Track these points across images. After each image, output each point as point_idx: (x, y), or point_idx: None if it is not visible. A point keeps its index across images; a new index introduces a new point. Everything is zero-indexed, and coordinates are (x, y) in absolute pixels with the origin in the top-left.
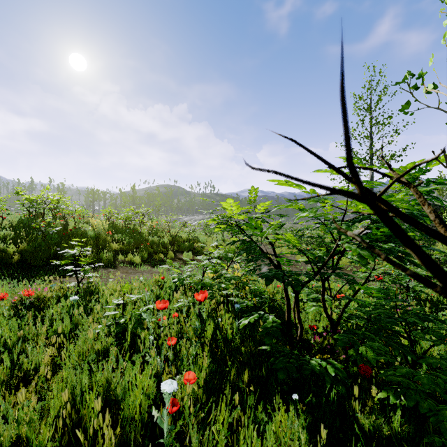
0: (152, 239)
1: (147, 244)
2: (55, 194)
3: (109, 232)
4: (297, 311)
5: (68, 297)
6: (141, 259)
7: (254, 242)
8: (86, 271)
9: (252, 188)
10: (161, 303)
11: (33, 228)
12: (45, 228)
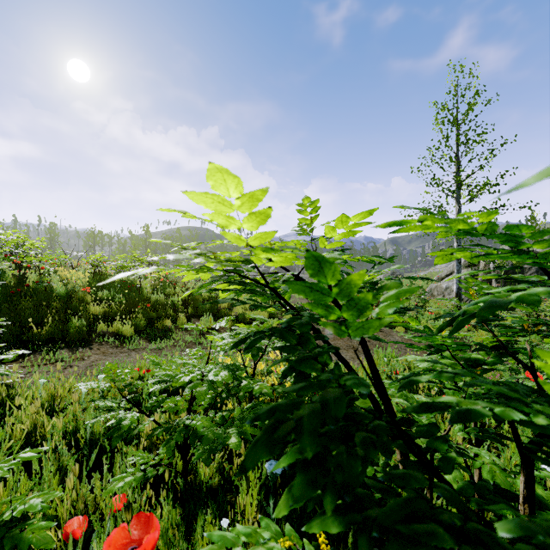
0: (157, 299)
1: (147, 305)
2: (9, 232)
3: (87, 288)
4: None
5: None
6: (135, 329)
7: (318, 337)
8: None
9: (306, 201)
10: None
11: None
12: None
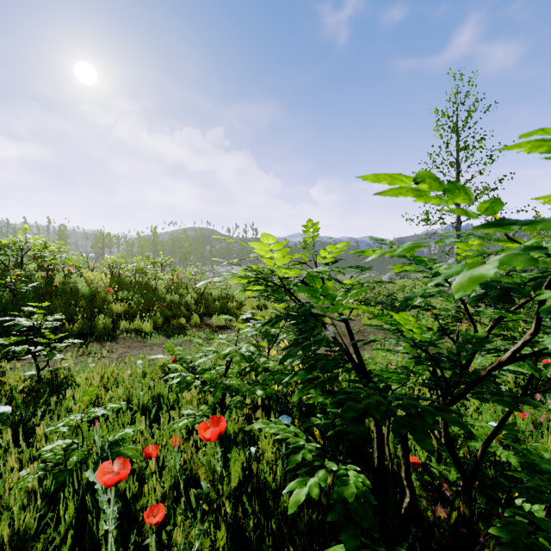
0: (171, 298)
1: (163, 304)
2: (37, 237)
3: (109, 289)
4: (406, 463)
5: (14, 397)
6: (153, 326)
7: (316, 319)
8: (51, 353)
9: (309, 223)
10: (114, 465)
11: (0, 284)
12: (16, 283)
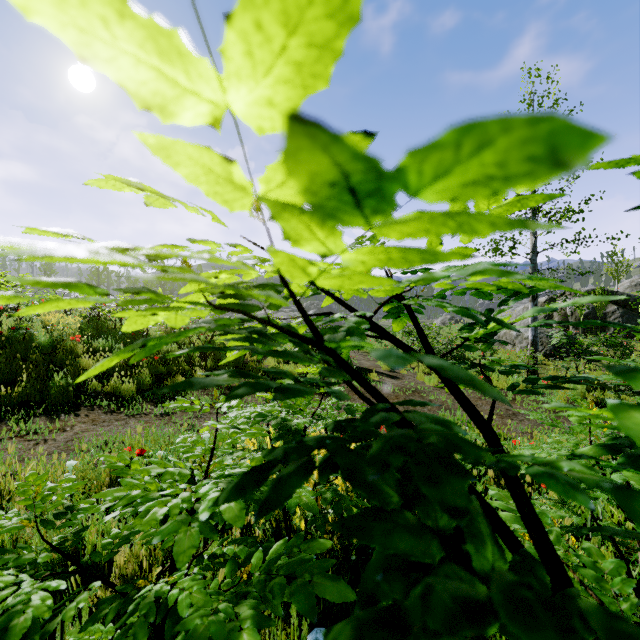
0: (168, 349)
1: (155, 358)
2: None
3: (77, 336)
4: None
5: None
6: (138, 388)
7: None
8: None
9: None
10: None
11: None
12: None
